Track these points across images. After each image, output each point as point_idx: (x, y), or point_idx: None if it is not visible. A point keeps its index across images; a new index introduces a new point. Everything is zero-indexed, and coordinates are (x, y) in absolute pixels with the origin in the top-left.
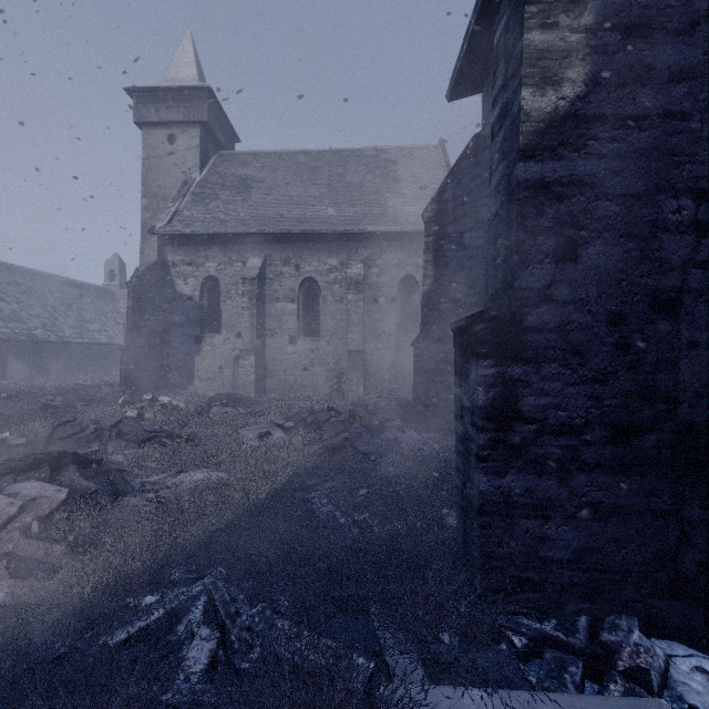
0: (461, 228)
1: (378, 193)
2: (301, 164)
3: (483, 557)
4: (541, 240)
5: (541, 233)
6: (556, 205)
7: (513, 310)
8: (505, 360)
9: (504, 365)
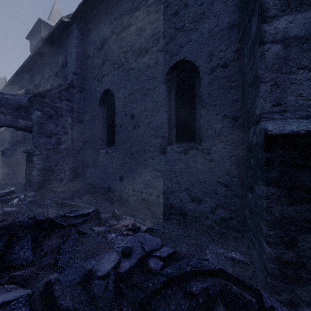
0: None
1: None
2: None
3: None
4: None
5: None
6: (0, 140)
7: None
8: None
9: None
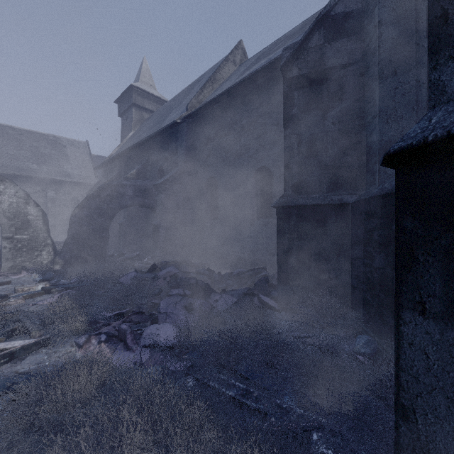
0: None
1: (59, 161)
2: (11, 135)
3: None
4: None
5: None
6: None
7: None
8: None
9: None
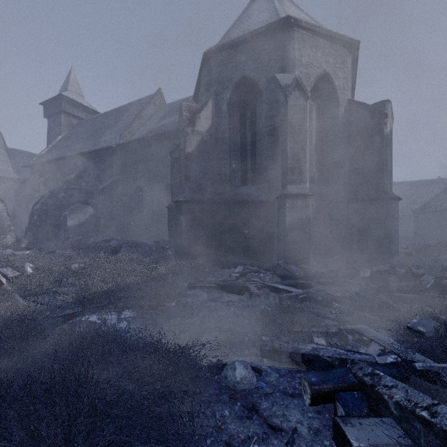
0: (25, 194)
1: None
2: None
3: None
4: None
5: None
6: None
7: None
8: None
9: None
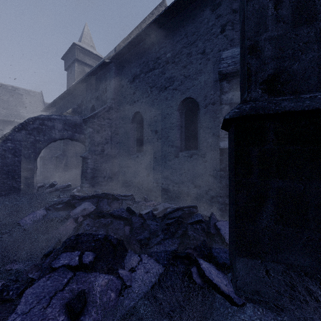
0: None
1: (16, 106)
2: None
3: (42, 176)
4: (47, 150)
5: (47, 150)
6: (49, 148)
7: (45, 156)
8: (44, 160)
9: (44, 160)
